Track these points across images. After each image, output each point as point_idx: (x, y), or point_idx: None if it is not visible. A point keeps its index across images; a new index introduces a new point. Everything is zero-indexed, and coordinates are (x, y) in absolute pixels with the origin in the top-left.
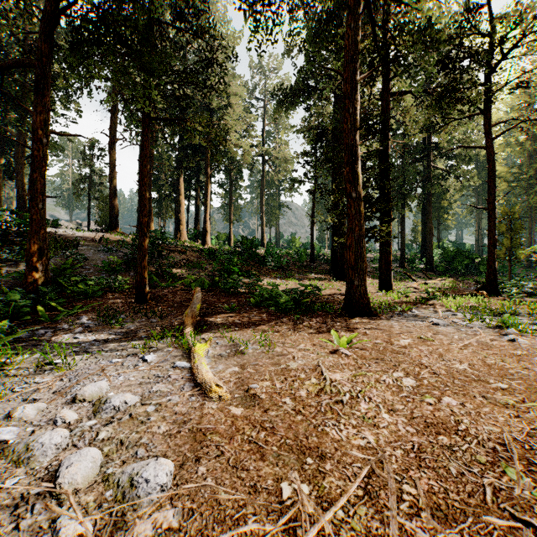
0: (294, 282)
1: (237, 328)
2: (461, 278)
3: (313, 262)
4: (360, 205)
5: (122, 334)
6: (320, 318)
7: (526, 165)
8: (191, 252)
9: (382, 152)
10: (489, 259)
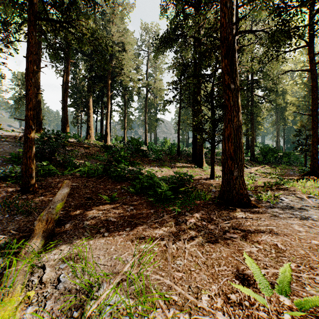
0: (167, 169)
1: (106, 233)
2: (274, 165)
3: (179, 155)
4: (238, 97)
5: None
6: (202, 211)
7: (308, 96)
8: (94, 147)
9: None
10: (313, 152)
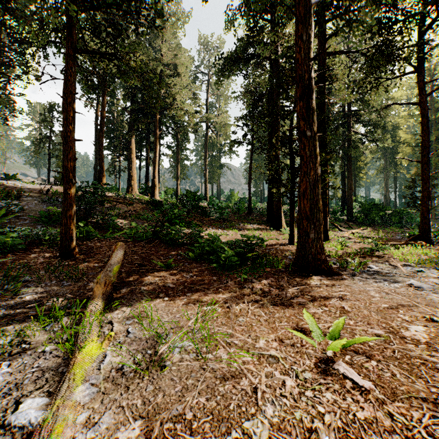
0: (234, 232)
1: (166, 298)
2: (379, 227)
3: (250, 213)
4: (315, 146)
5: (3, 310)
6: (272, 278)
7: None
8: (138, 204)
9: (318, 108)
10: (423, 210)
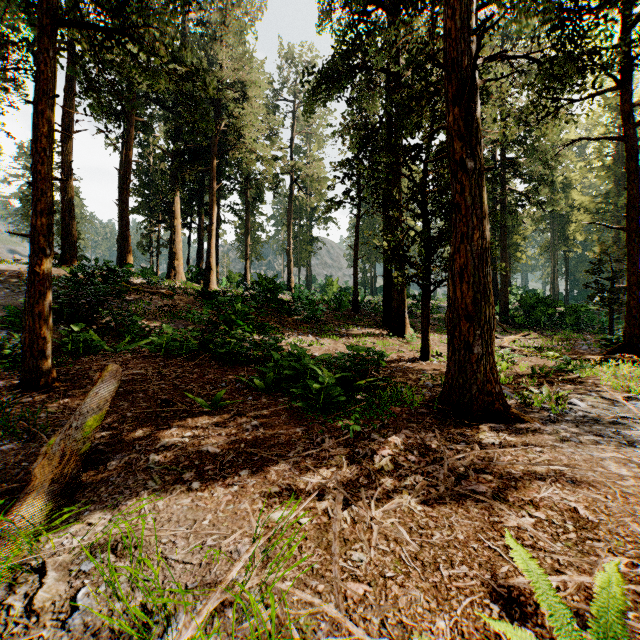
0: (333, 339)
1: (196, 483)
2: (549, 332)
3: (357, 311)
4: (481, 187)
5: None
6: (407, 431)
7: (614, 193)
8: (183, 295)
9: None
10: (630, 305)
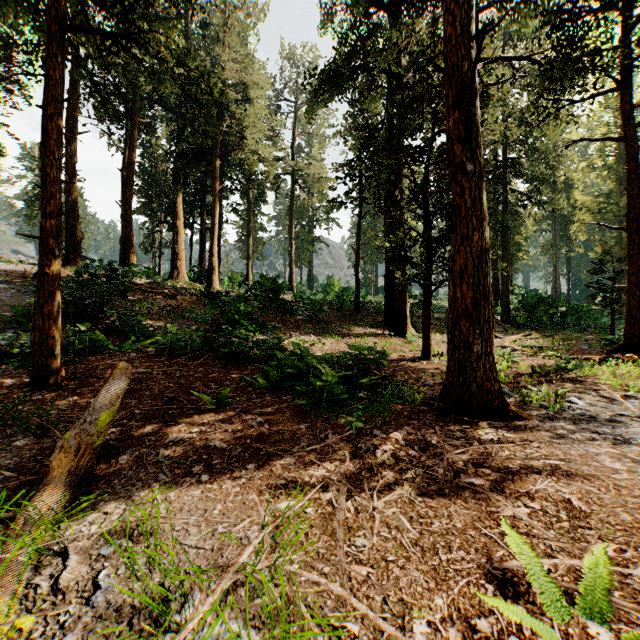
0: (334, 339)
1: (205, 476)
2: (550, 332)
3: (358, 311)
4: (481, 190)
5: None
6: (408, 427)
7: (616, 193)
8: (185, 295)
9: None
10: (631, 305)
